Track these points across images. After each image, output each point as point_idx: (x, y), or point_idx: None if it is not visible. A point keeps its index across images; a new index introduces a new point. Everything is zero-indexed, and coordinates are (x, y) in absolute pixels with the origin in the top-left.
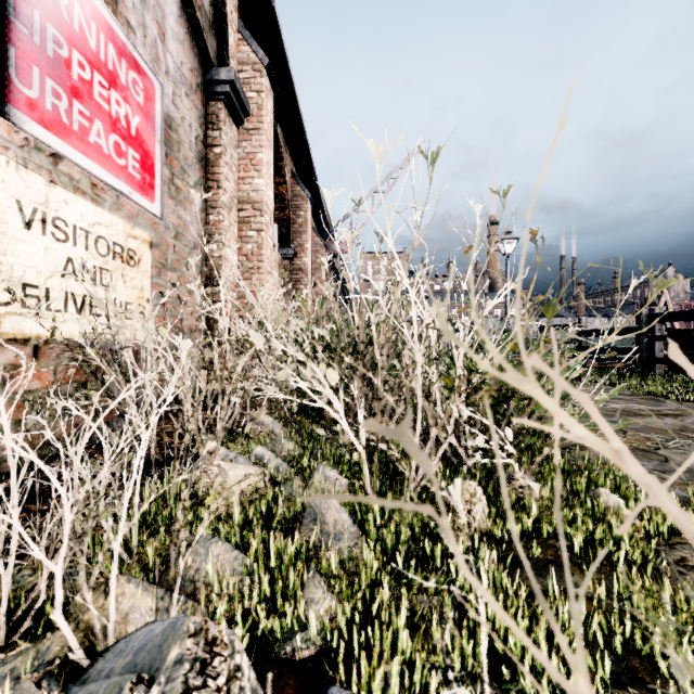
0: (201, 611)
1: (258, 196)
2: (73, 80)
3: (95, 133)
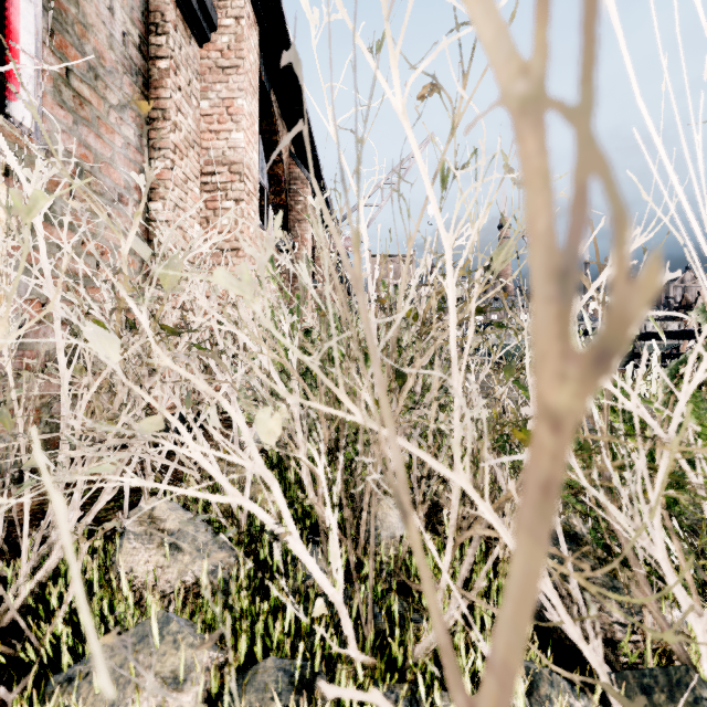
0: None
1: (237, 155)
2: None
3: None
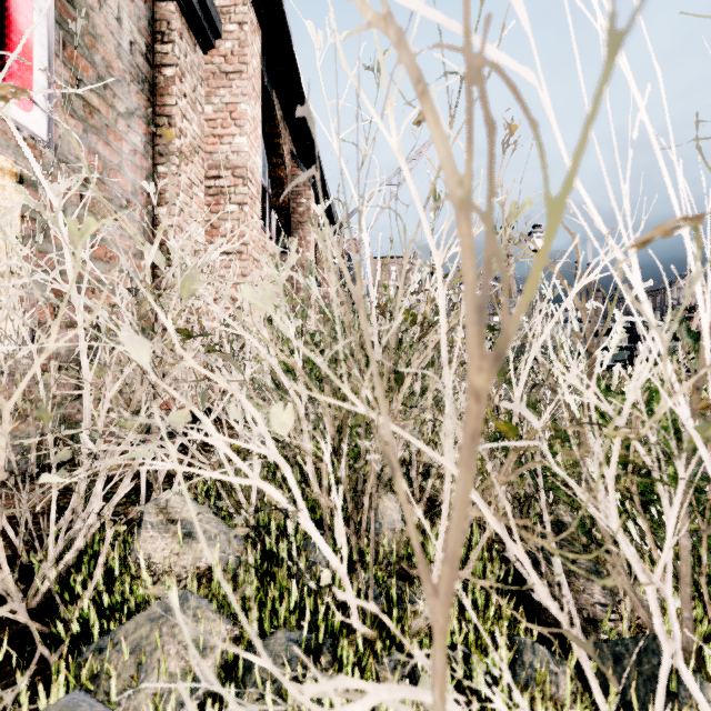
0: None
1: (240, 160)
2: None
3: None
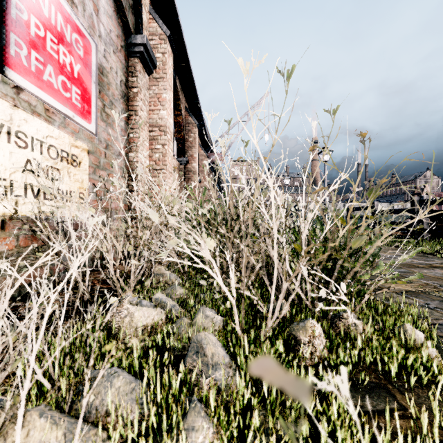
0: (102, 437)
1: (163, 122)
2: (31, 36)
3: (48, 74)
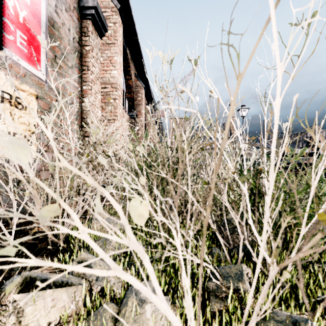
0: None
1: (114, 80)
2: None
3: None
